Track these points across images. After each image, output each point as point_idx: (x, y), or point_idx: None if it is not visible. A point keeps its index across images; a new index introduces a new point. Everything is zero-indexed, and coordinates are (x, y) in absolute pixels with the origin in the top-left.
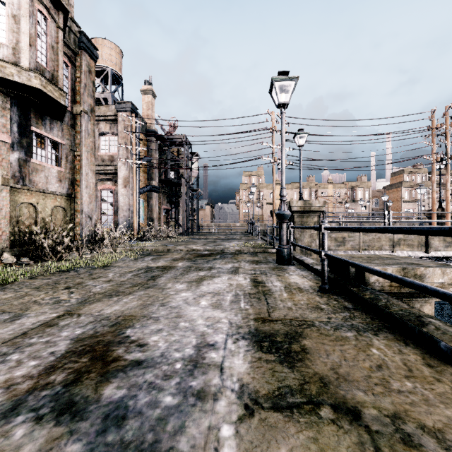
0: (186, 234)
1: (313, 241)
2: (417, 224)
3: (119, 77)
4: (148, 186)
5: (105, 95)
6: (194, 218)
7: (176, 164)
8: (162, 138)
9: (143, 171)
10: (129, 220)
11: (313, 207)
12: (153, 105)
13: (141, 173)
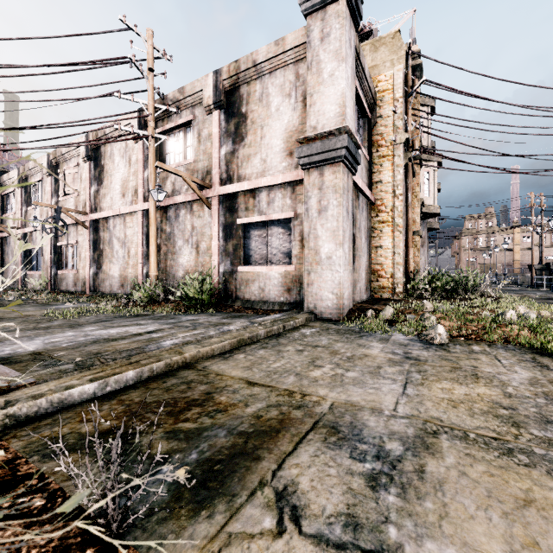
0: None
1: None
2: None
3: None
4: None
5: None
6: None
7: None
8: None
9: None
10: None
11: None
12: None
13: None
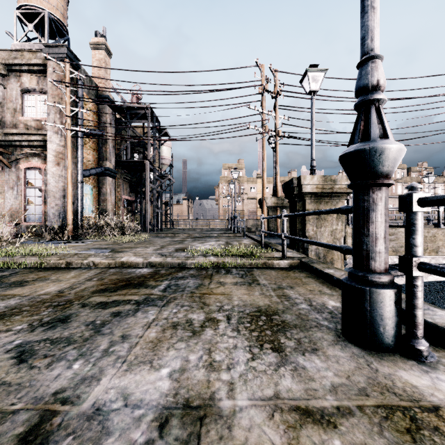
0: (151, 231)
1: (335, 242)
2: (399, 219)
3: (62, 27)
4: (99, 168)
5: (40, 46)
6: (168, 213)
7: (141, 145)
8: (120, 109)
9: (90, 147)
10: (64, 211)
11: (338, 187)
12: (107, 65)
13: (88, 150)
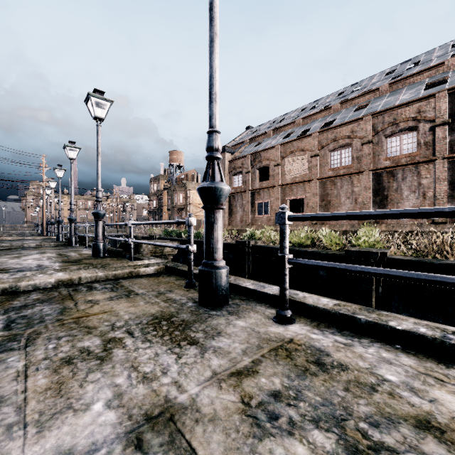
0: None
1: None
2: None
3: None
4: None
5: None
6: None
7: None
8: None
9: None
10: None
11: None
12: None
13: None
